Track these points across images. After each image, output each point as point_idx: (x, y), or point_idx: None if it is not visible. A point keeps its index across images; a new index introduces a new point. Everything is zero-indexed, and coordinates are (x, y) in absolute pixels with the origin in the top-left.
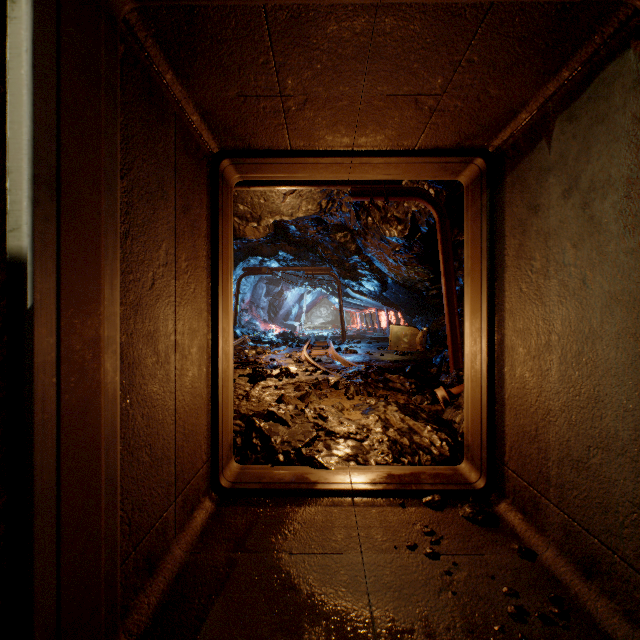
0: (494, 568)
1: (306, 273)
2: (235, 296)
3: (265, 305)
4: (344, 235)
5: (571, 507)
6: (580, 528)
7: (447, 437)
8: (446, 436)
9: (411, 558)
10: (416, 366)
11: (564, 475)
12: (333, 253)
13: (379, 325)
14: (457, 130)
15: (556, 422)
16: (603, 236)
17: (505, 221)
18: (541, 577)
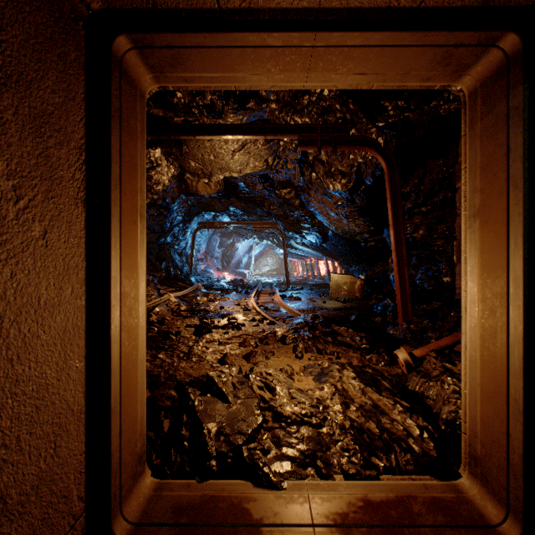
0: None
1: (254, 227)
2: (191, 247)
3: (219, 255)
4: (289, 191)
5: None
6: None
7: (427, 424)
8: (425, 422)
9: None
10: (360, 315)
11: None
12: (278, 208)
13: (319, 273)
14: None
15: None
16: None
17: None
18: None
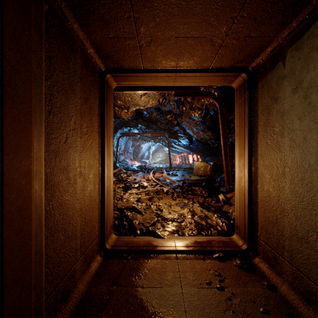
0: (254, 296)
1: (152, 135)
2: (116, 147)
3: (131, 151)
4: (171, 116)
5: (297, 263)
6: (303, 275)
7: (225, 221)
8: (225, 220)
9: (209, 290)
10: (207, 182)
11: (293, 245)
12: (165, 125)
13: (188, 161)
14: (232, 57)
15: (288, 216)
16: (317, 113)
17: (258, 106)
18: (281, 302)
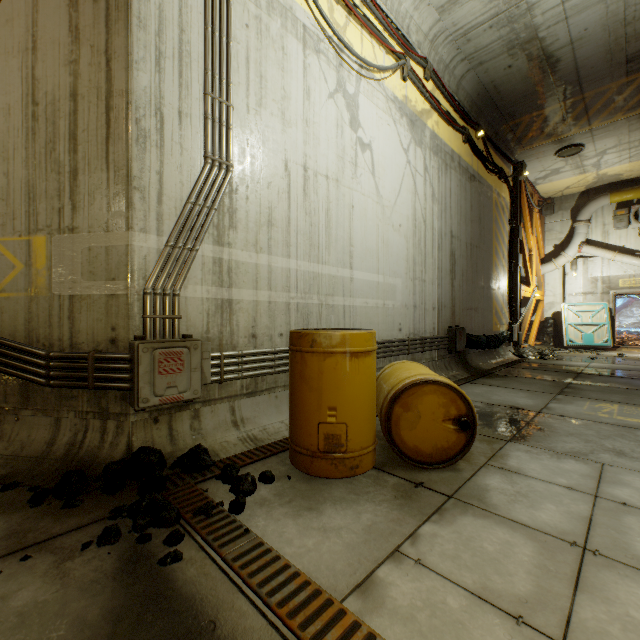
0: None
1: None
2: None
3: None
4: None
5: None
6: None
7: None
8: None
9: None
10: None
11: None
12: None
13: None
14: None
15: None
16: None
17: None
18: None
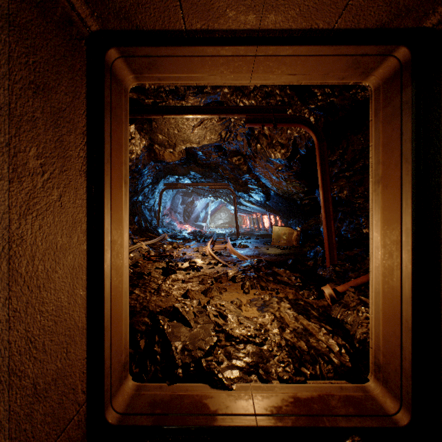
0: None
1: (210, 187)
2: (158, 204)
3: (181, 211)
4: (238, 159)
5: None
6: None
7: (344, 343)
8: (343, 341)
9: None
10: (296, 260)
11: None
12: (230, 172)
13: (263, 225)
14: None
15: None
16: None
17: None
18: None
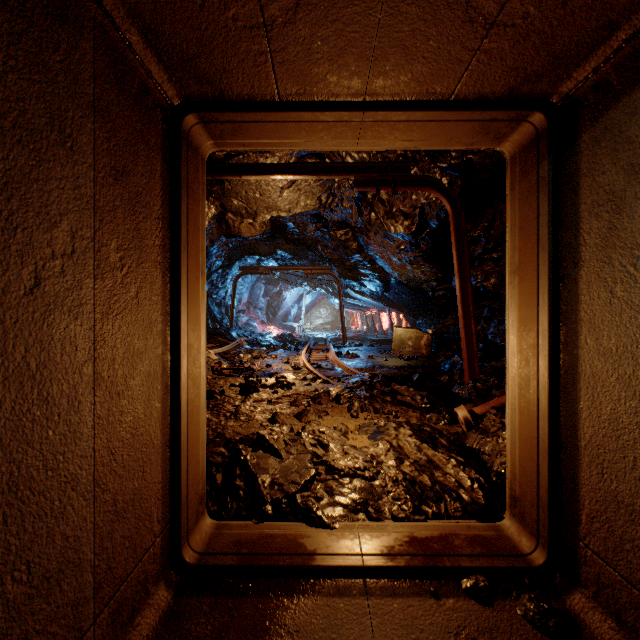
0: None
1: (305, 273)
2: (231, 297)
3: (263, 306)
4: (345, 232)
5: None
6: None
7: (478, 476)
8: (477, 474)
9: None
10: (425, 374)
11: None
12: (333, 252)
13: (381, 326)
14: (516, 64)
15: None
16: None
17: (580, 196)
18: None
